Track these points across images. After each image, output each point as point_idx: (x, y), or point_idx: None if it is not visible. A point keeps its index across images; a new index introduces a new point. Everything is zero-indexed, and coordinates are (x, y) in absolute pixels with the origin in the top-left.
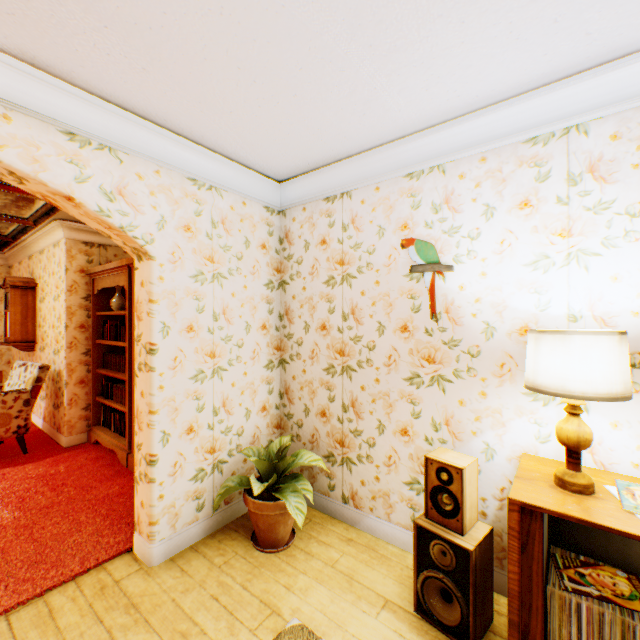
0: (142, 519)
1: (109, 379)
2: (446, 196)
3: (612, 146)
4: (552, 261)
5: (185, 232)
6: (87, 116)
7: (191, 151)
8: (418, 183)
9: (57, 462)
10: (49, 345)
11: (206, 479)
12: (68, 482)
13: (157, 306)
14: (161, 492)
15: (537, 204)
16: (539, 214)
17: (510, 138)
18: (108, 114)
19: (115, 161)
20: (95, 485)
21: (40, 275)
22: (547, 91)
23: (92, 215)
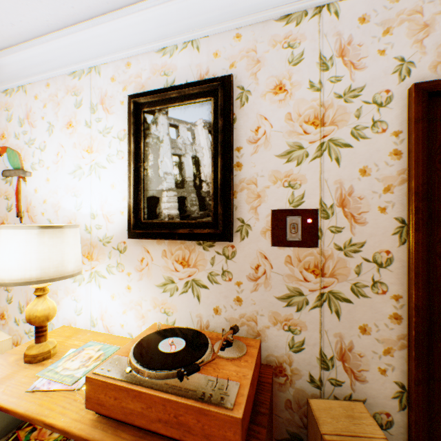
0: None
1: None
2: (27, 112)
3: (112, 86)
4: (84, 171)
5: None
6: None
7: None
8: (11, 99)
9: None
10: None
11: None
12: None
13: None
14: None
15: (76, 125)
16: (77, 133)
17: (58, 69)
18: None
19: None
20: None
21: None
22: (66, 33)
23: None
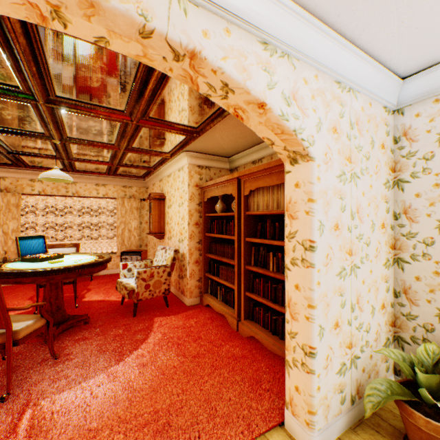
0: (296, 402)
1: (214, 261)
2: None
3: None
4: None
5: (332, 133)
6: (278, 23)
7: (344, 51)
8: None
9: (187, 317)
10: (174, 236)
11: (345, 373)
12: (201, 336)
13: (315, 205)
14: (318, 383)
15: None
16: None
17: None
18: (294, 18)
19: (290, 67)
20: (220, 343)
21: (167, 191)
22: None
23: (271, 121)
